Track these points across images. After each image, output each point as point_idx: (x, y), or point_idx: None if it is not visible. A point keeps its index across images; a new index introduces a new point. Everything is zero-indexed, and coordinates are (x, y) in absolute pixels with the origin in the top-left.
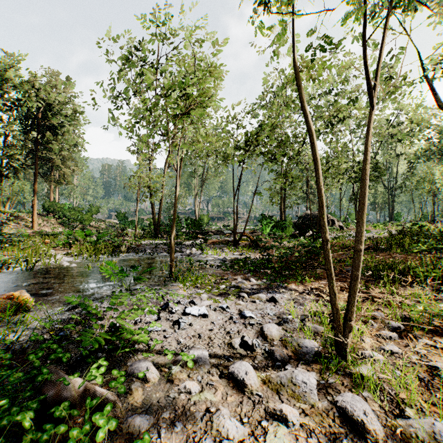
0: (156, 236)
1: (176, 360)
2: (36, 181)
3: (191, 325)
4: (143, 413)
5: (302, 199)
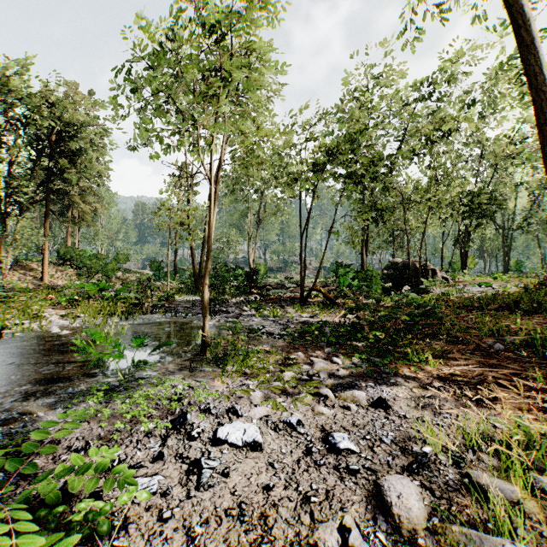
0: (197, 291)
1: None
2: (47, 220)
3: (225, 475)
4: None
5: (387, 243)
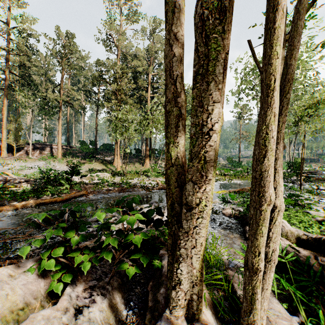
0: None
1: (323, 207)
2: None
3: (323, 204)
4: (319, 211)
5: None
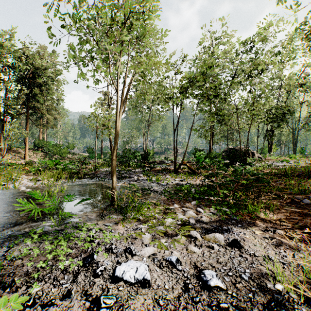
0: None
1: None
2: (27, 124)
3: None
4: None
5: (224, 137)
